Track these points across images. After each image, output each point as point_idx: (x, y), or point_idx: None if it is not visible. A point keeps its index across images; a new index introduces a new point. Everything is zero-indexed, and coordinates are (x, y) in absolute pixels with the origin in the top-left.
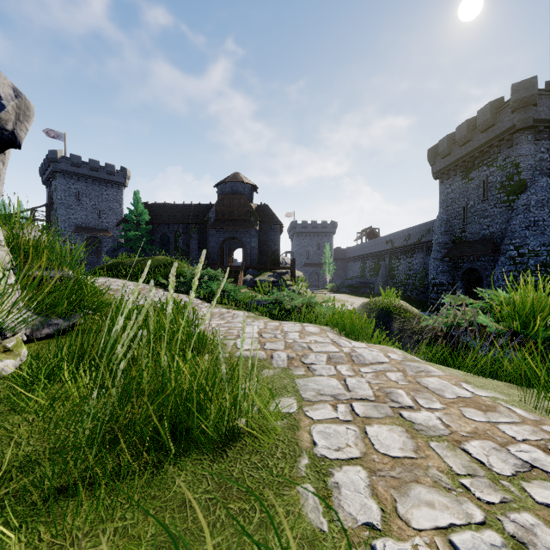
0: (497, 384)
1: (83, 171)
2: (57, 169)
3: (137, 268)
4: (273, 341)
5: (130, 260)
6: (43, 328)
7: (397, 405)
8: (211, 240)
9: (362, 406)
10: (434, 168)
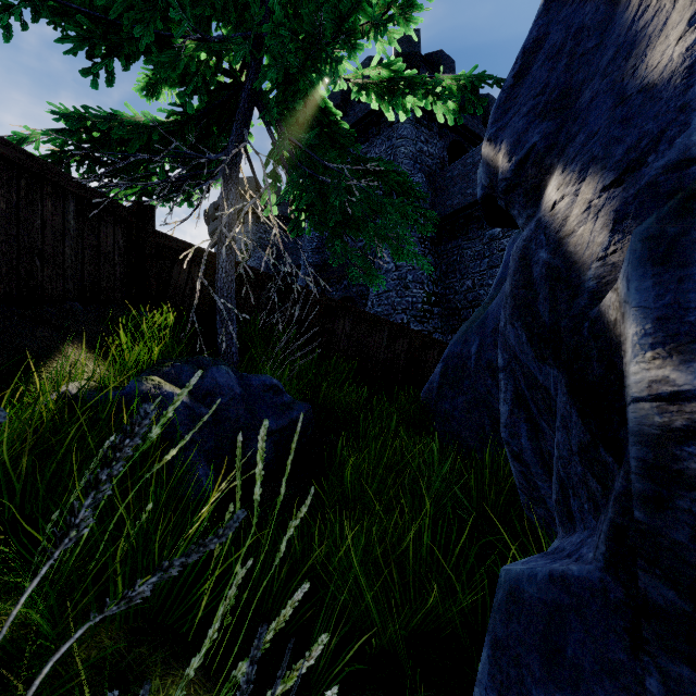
0: None
1: None
2: None
3: None
4: None
5: None
6: None
7: None
8: None
9: None
10: (210, 229)
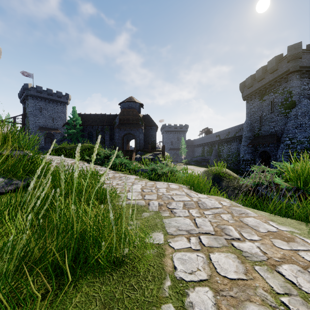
0: (290, 222)
1: (44, 95)
2: (28, 94)
3: (72, 150)
4: (150, 194)
5: (69, 146)
6: (7, 186)
7: (229, 237)
8: (117, 134)
9: (206, 239)
10: (243, 94)
